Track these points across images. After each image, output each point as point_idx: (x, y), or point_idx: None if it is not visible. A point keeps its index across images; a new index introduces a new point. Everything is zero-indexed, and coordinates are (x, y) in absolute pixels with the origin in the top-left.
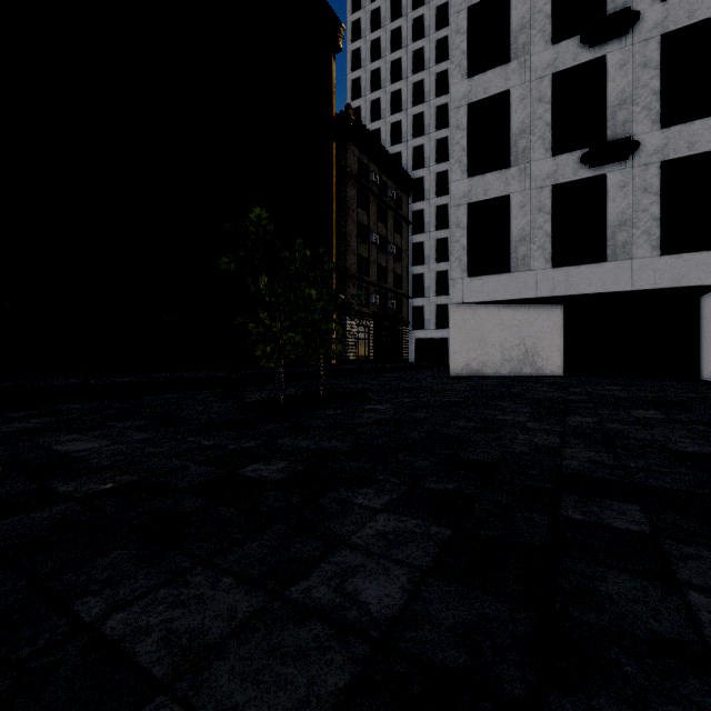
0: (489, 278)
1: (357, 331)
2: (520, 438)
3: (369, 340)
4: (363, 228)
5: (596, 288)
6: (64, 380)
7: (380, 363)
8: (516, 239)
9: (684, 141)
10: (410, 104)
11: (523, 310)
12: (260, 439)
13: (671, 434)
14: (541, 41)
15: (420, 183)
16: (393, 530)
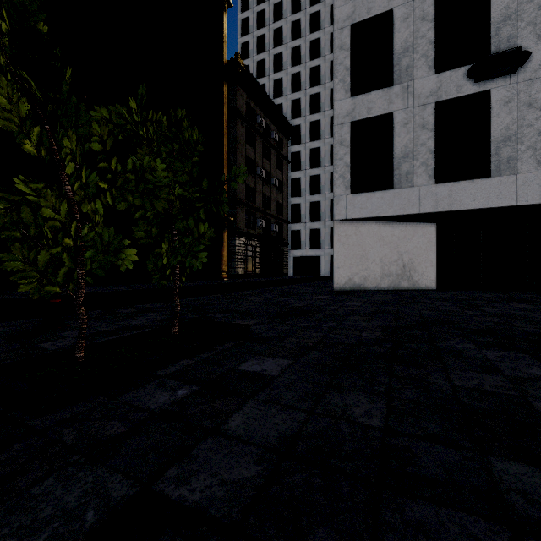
0: (372, 194)
1: (245, 250)
2: None
3: (255, 257)
4: (251, 162)
5: (479, 203)
6: None
7: (265, 277)
8: (399, 156)
9: None
10: (289, 65)
11: (401, 227)
12: None
13: None
14: None
15: (297, 130)
16: None
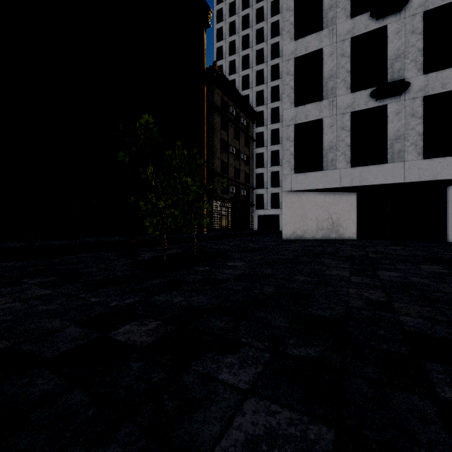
0: (308, 174)
1: (220, 210)
2: (352, 292)
3: (228, 216)
4: (224, 143)
5: (380, 181)
6: (16, 243)
7: (235, 231)
8: (326, 148)
9: (439, 83)
10: (254, 64)
11: (331, 196)
12: (141, 295)
13: None
14: (343, 16)
15: (261, 115)
16: (265, 432)
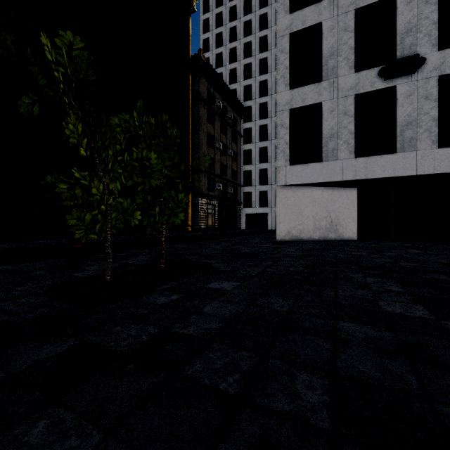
0: (306, 166)
1: (206, 208)
2: None
3: (215, 214)
4: (211, 137)
5: (388, 173)
6: None
7: (222, 230)
8: (326, 136)
9: None
10: (242, 57)
11: (329, 191)
12: None
13: None
14: None
15: (249, 110)
16: None
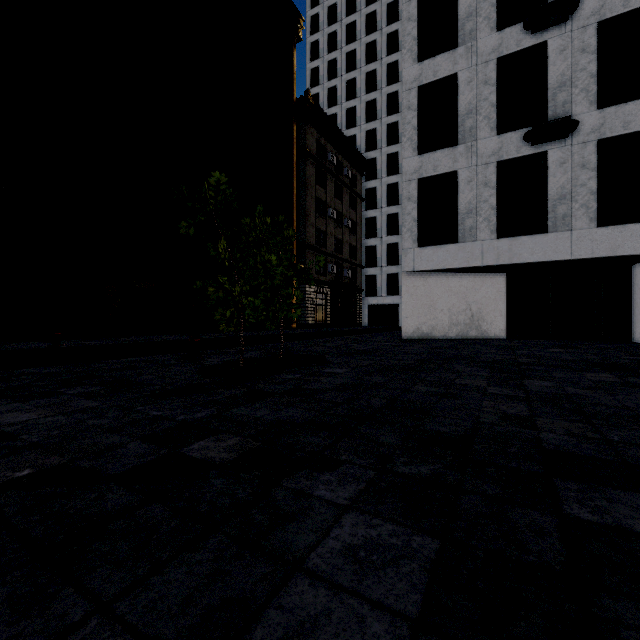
0: (438, 248)
1: (315, 298)
2: (485, 405)
3: (326, 306)
4: (321, 203)
5: (537, 257)
6: (36, 343)
7: (336, 327)
8: (463, 212)
9: (620, 121)
10: (364, 92)
11: (469, 278)
12: (214, 408)
13: (637, 400)
14: (487, 28)
15: (373, 164)
16: (364, 542)
